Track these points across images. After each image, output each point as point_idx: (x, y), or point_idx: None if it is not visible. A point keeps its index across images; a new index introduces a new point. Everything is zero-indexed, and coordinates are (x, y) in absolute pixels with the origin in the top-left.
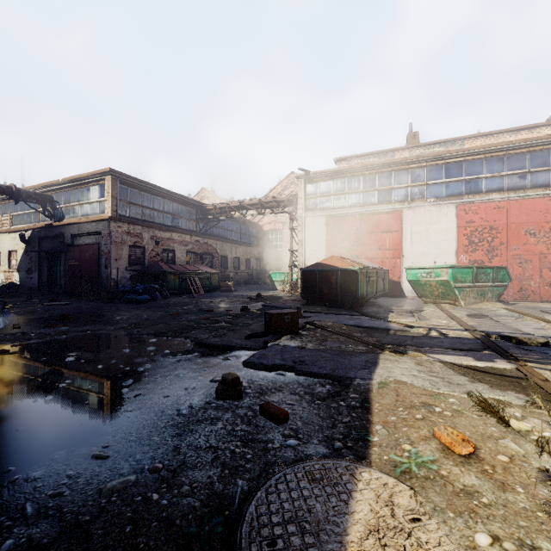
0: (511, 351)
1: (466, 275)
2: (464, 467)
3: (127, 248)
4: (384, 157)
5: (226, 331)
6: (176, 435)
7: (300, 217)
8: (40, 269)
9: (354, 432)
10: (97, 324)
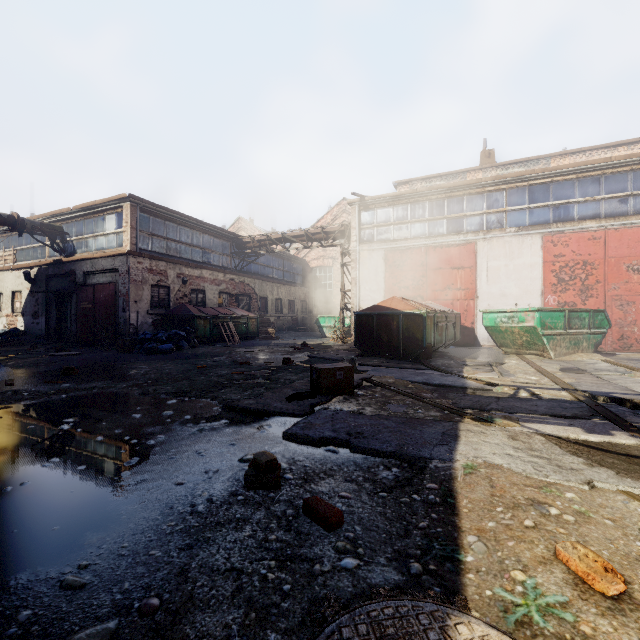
0: (630, 419)
1: (556, 321)
2: (615, 618)
3: (149, 288)
4: (453, 179)
5: (264, 389)
6: (186, 547)
7: (354, 251)
8: (47, 313)
9: (436, 545)
10: (107, 380)
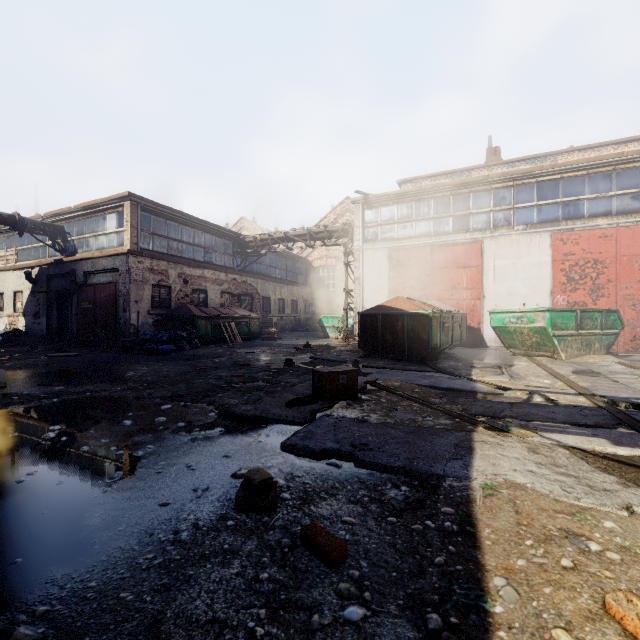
0: None
1: (567, 321)
2: None
3: (150, 288)
4: (458, 177)
5: (263, 393)
6: (162, 588)
7: (357, 250)
8: (48, 313)
9: (457, 589)
10: (102, 382)
